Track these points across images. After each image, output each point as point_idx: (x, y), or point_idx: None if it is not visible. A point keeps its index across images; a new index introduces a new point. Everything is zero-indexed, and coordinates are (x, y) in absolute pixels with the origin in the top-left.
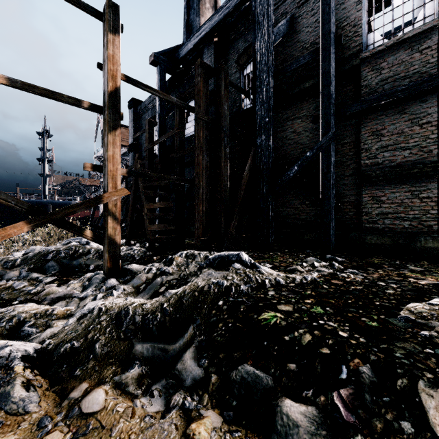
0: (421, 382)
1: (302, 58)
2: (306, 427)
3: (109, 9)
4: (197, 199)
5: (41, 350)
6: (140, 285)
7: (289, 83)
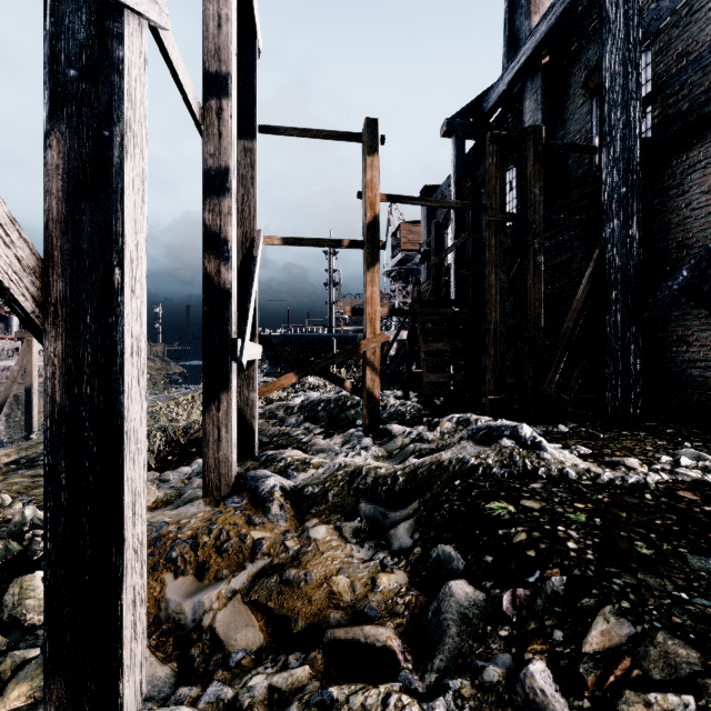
0: (609, 607)
1: (705, 52)
2: (459, 599)
3: (367, 130)
4: (487, 339)
5: (294, 487)
6: (394, 450)
7: (695, 95)
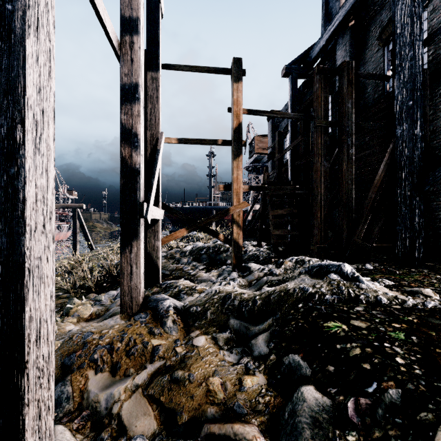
0: None
1: None
2: (310, 405)
3: (234, 65)
4: (315, 206)
5: (183, 307)
6: (253, 281)
7: None
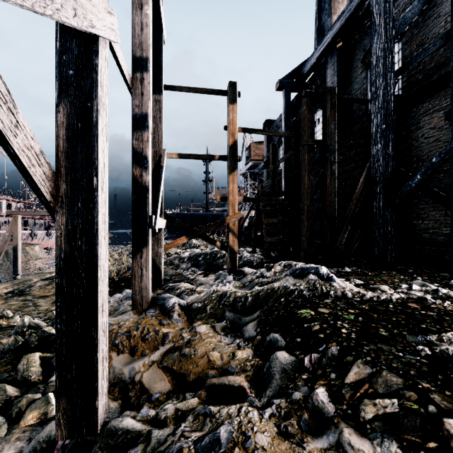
0: (360, 360)
1: (431, 45)
2: (281, 360)
3: (230, 88)
4: (303, 216)
5: (186, 304)
6: (246, 283)
7: (427, 70)
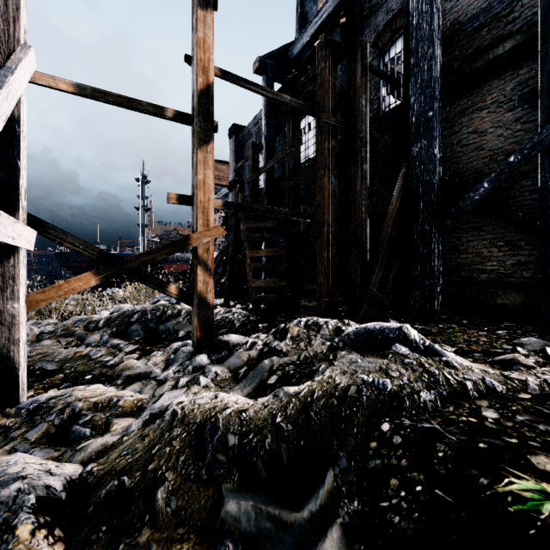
0: None
1: (495, 3)
2: None
3: None
4: (319, 242)
5: (77, 482)
6: (240, 368)
7: (465, 56)
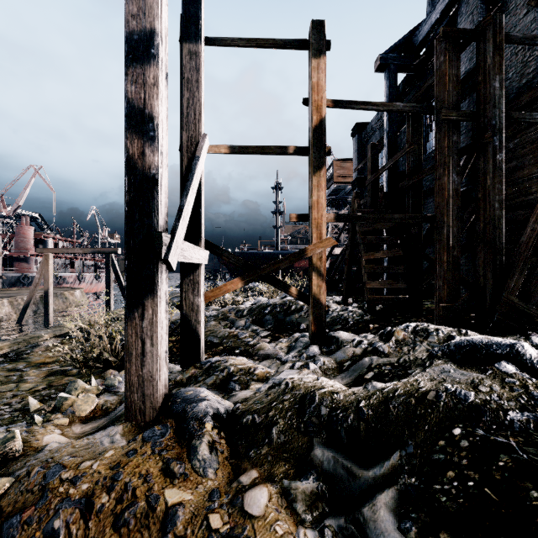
0: None
1: None
2: None
3: (313, 32)
4: (438, 245)
5: (231, 412)
6: (345, 361)
7: None
